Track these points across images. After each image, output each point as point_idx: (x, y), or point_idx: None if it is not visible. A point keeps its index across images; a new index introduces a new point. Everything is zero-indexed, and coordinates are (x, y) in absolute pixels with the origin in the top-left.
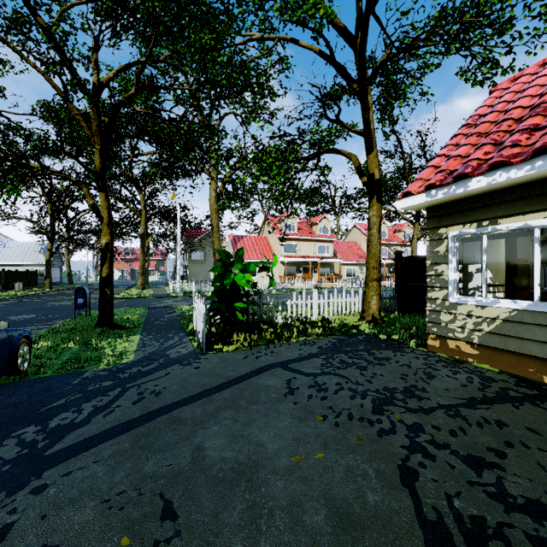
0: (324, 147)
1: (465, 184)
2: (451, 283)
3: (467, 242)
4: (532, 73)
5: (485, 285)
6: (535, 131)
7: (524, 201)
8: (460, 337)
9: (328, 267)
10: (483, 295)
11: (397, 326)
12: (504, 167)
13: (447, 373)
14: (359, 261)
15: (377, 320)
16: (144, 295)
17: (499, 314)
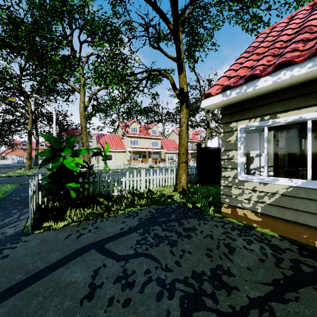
0: (155, 82)
1: (254, 84)
2: (240, 165)
3: (251, 133)
4: (285, 21)
5: (267, 167)
6: (307, 42)
7: (299, 98)
8: (246, 207)
9: (158, 155)
10: (265, 174)
11: (199, 195)
12: (288, 67)
13: (243, 244)
14: (175, 151)
15: (185, 191)
16: (26, 173)
17: (278, 189)
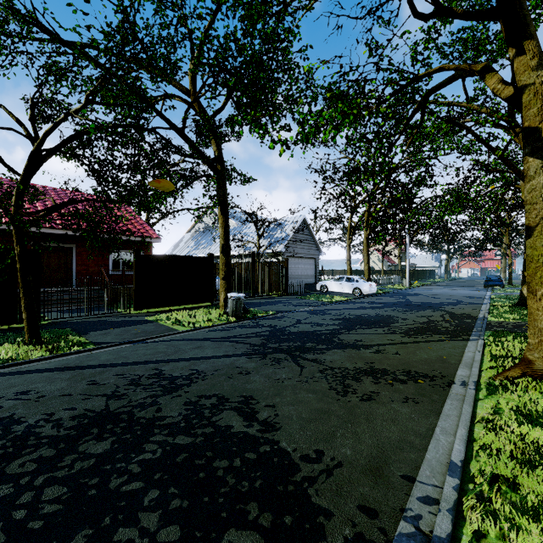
0: None
1: None
2: None
3: None
4: None
5: None
6: None
7: None
8: None
9: None
10: None
11: None
12: None
13: None
14: None
15: None
16: None
17: None
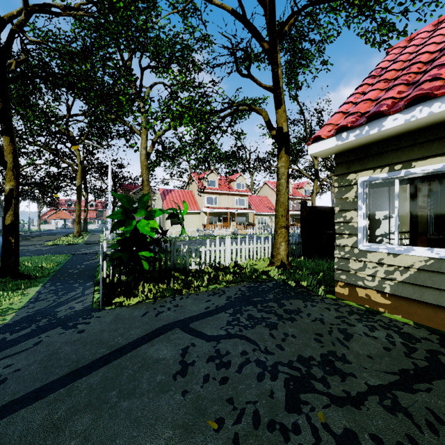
0: (240, 116)
1: (379, 123)
2: (361, 230)
3: (376, 188)
4: (429, 30)
5: (398, 232)
6: None
7: (442, 141)
8: (370, 285)
9: (244, 217)
10: (395, 242)
11: (304, 271)
12: (426, 102)
13: (364, 330)
14: (269, 212)
15: (285, 266)
16: (76, 241)
17: (413, 262)
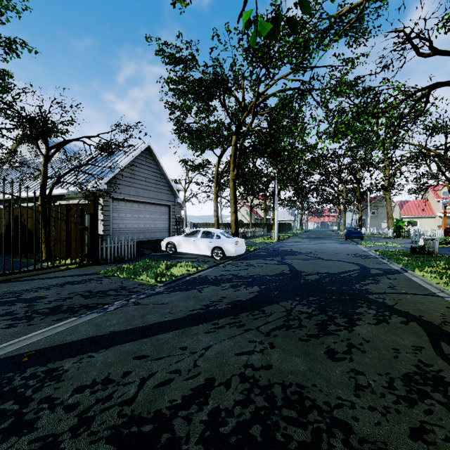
0: None
1: None
2: None
3: None
4: None
5: None
6: None
7: None
8: None
9: None
10: None
11: None
12: None
13: None
14: None
15: None
16: None
17: None
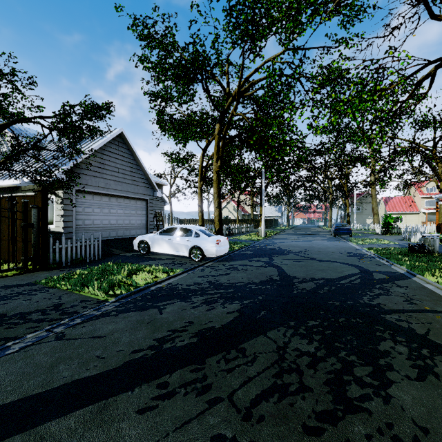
0: None
1: None
2: None
3: None
4: None
5: None
6: None
7: None
8: None
9: None
10: None
11: None
12: None
13: None
14: None
15: None
16: None
17: None
